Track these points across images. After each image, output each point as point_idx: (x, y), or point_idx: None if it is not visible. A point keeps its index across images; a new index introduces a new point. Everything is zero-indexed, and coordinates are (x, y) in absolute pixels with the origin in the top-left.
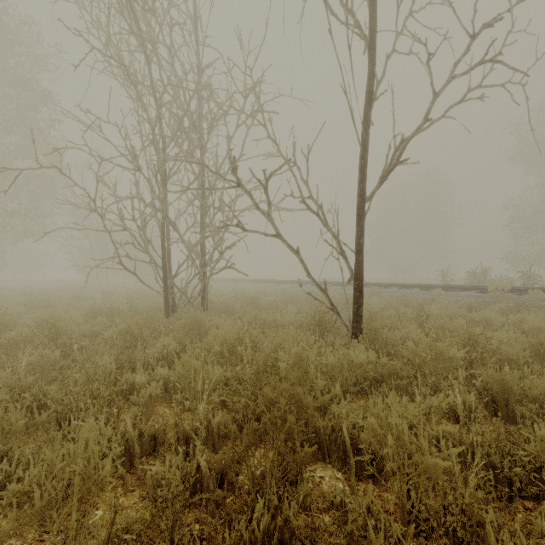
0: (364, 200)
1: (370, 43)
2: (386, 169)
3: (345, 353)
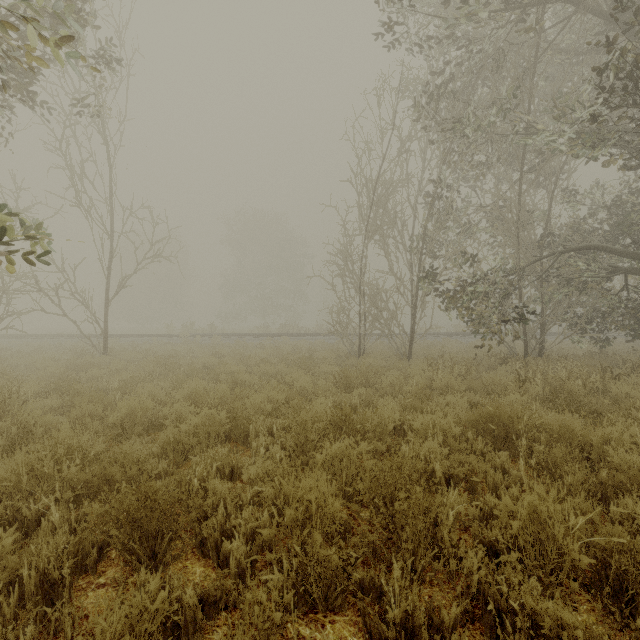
0: (109, 301)
1: (111, 239)
2: (118, 288)
3: (103, 357)
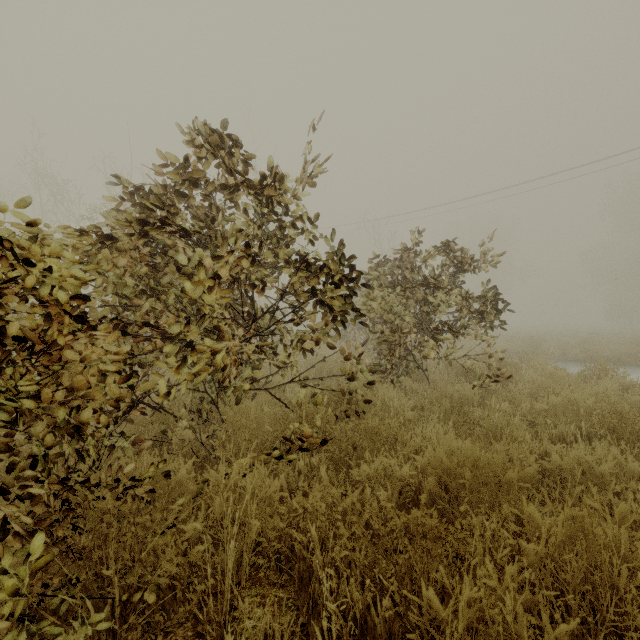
0: None
1: None
2: None
3: None
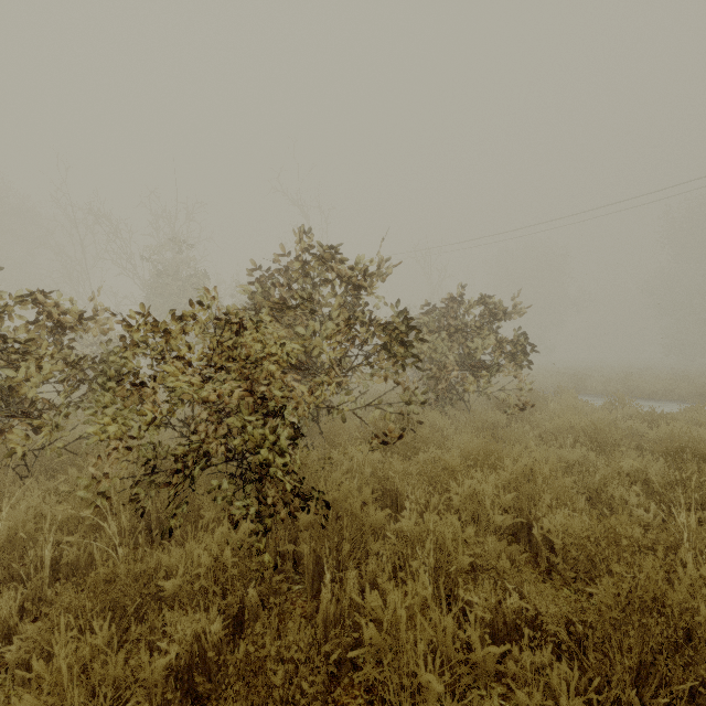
0: None
1: None
2: None
3: None
